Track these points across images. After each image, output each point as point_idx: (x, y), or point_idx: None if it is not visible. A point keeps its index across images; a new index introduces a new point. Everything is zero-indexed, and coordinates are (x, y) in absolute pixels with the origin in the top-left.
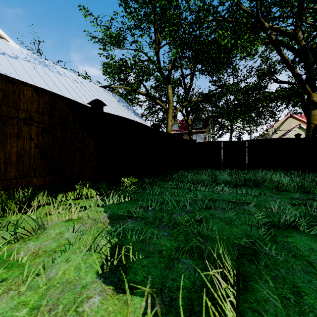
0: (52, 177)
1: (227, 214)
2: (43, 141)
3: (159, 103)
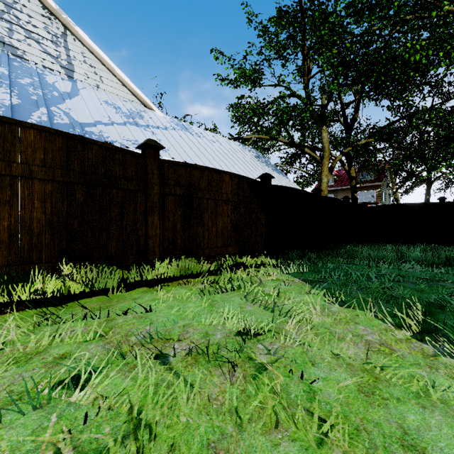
0: (239, 247)
1: (418, 286)
2: (234, 217)
3: (309, 152)
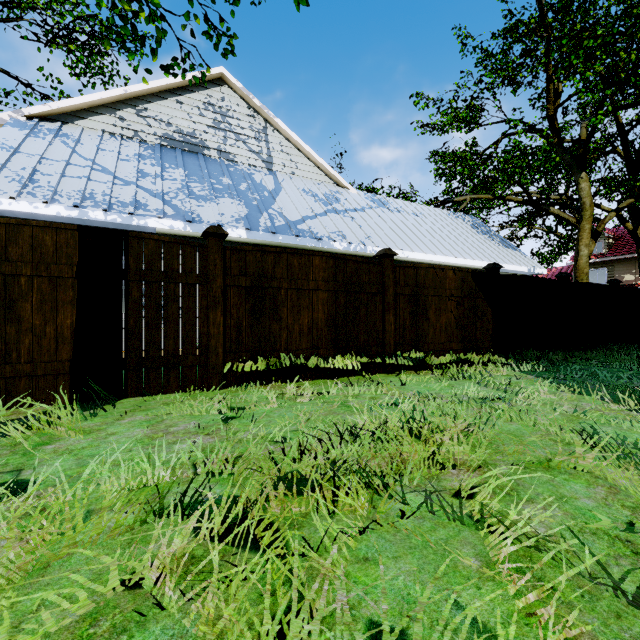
0: (462, 343)
1: None
2: (457, 312)
3: (557, 213)
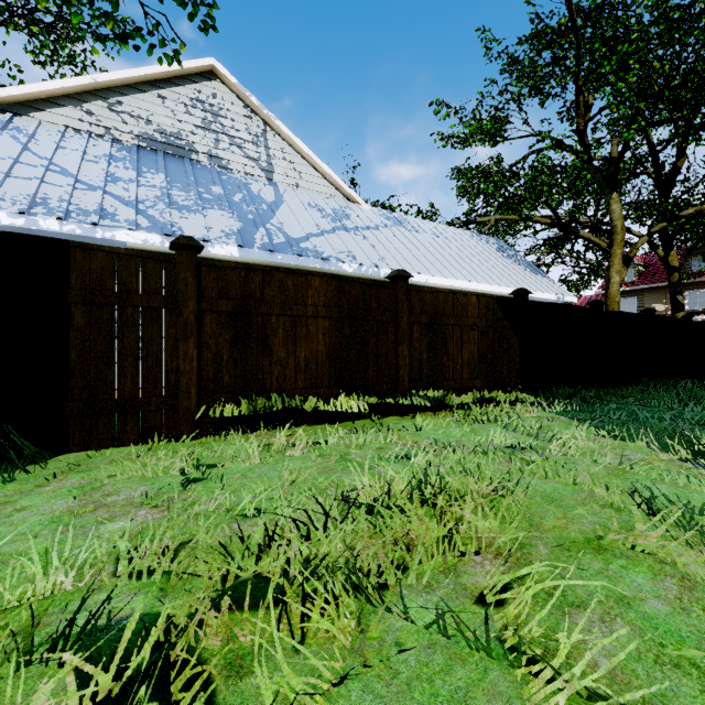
0: (487, 380)
1: None
2: (481, 344)
3: (587, 237)
